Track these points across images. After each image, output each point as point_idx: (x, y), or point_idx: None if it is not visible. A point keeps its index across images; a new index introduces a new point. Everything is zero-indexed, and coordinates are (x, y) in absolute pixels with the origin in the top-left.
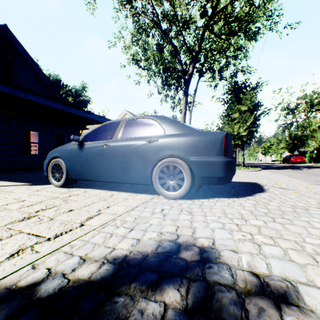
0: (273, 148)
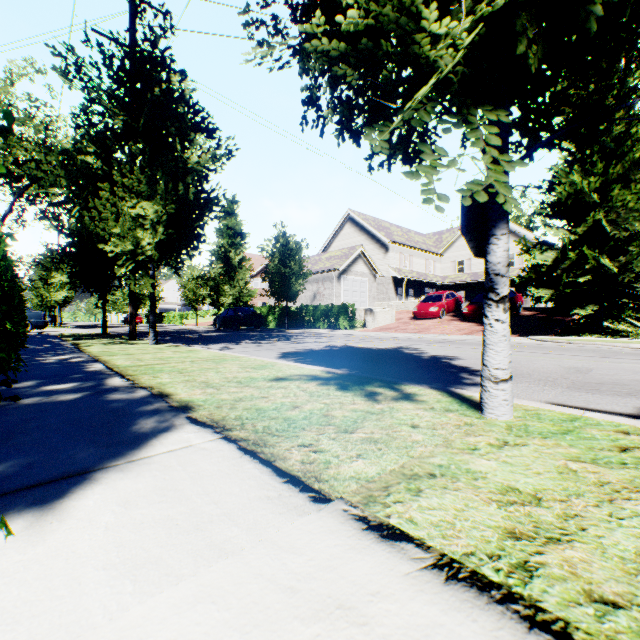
0: (118, 304)
